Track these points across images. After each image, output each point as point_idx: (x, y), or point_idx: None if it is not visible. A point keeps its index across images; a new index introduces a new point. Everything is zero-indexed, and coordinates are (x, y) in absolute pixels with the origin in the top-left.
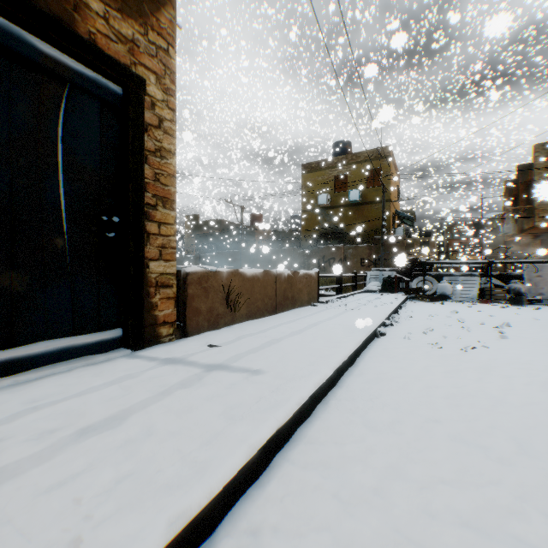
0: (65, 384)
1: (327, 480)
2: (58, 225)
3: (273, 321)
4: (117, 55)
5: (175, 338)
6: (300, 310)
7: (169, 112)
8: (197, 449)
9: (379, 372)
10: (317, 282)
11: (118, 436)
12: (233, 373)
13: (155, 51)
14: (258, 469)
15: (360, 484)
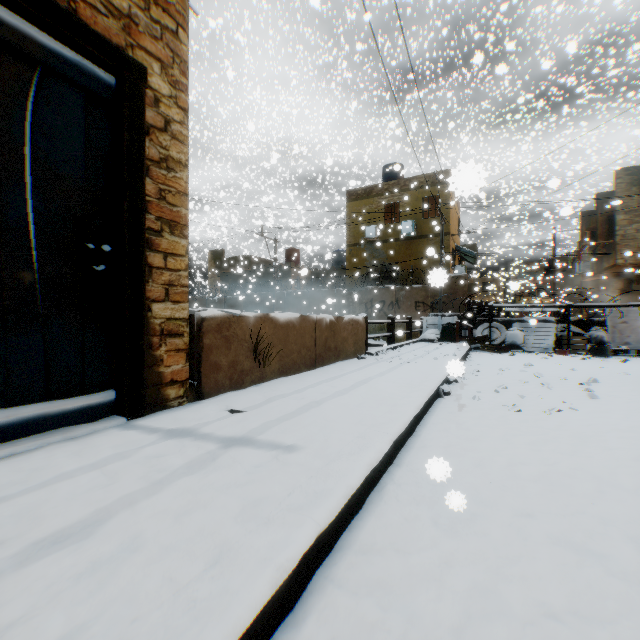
0: (28, 468)
1: (389, 614)
2: (25, 254)
3: (312, 378)
4: (108, 32)
5: (186, 401)
6: (345, 363)
7: (179, 112)
8: (199, 576)
9: (447, 445)
10: (365, 330)
11: (85, 554)
12: (258, 450)
13: (160, 32)
14: (289, 599)
15: (437, 619)
